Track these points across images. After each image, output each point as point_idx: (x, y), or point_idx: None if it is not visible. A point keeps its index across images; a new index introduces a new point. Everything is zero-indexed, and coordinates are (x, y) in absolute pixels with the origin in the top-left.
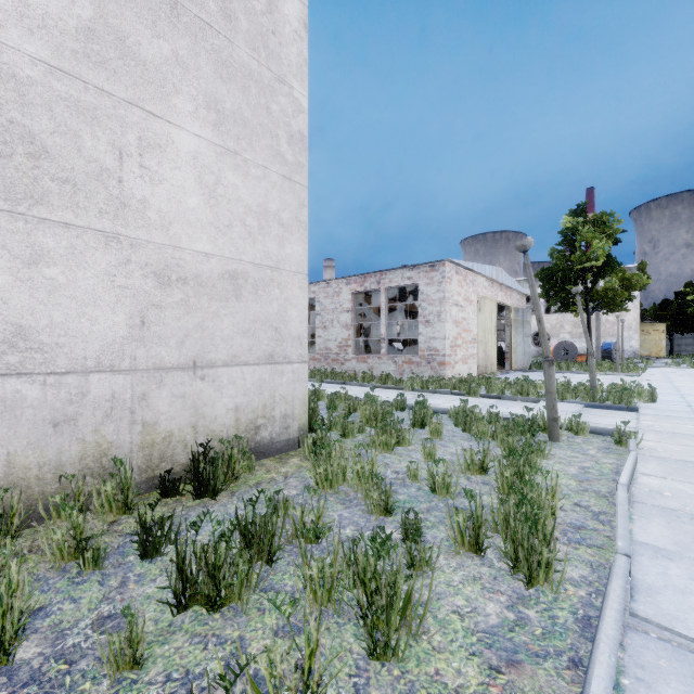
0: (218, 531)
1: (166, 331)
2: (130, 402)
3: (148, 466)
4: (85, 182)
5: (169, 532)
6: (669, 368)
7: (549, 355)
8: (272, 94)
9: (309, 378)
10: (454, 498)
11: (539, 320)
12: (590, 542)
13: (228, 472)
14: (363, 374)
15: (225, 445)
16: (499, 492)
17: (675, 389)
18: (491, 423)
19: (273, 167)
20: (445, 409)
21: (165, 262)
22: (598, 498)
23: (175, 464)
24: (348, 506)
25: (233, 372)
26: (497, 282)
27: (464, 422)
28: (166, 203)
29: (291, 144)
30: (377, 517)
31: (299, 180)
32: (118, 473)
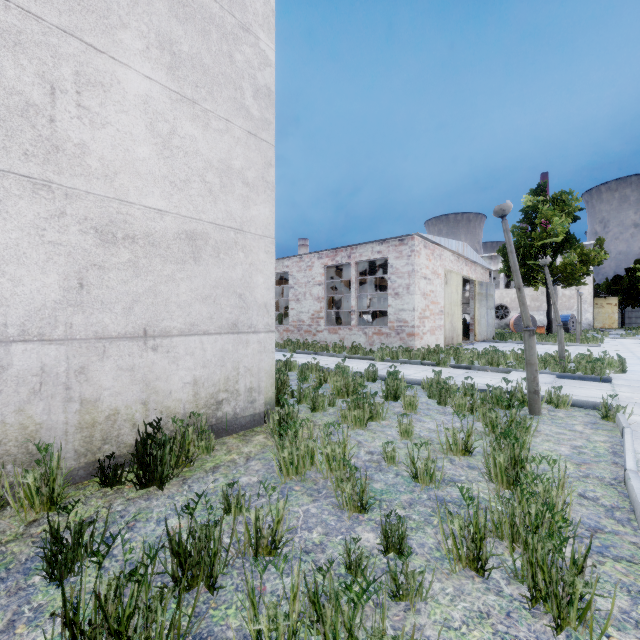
0: (156, 536)
1: (110, 295)
2: (65, 377)
3: (87, 450)
4: (5, 117)
5: (90, 542)
6: (625, 339)
7: (529, 324)
8: (236, 43)
9: (282, 349)
10: (439, 487)
11: (519, 288)
12: (615, 553)
13: (181, 454)
14: (335, 345)
15: (177, 424)
16: (489, 479)
17: (638, 360)
18: (466, 395)
19: (237, 121)
20: (417, 380)
21: (109, 217)
22: (604, 486)
23: (121, 446)
24: (316, 499)
25: (191, 342)
26: (462, 257)
27: (439, 394)
28: (110, 150)
29: (256, 99)
30: (350, 515)
31: (266, 138)
32: (49, 459)
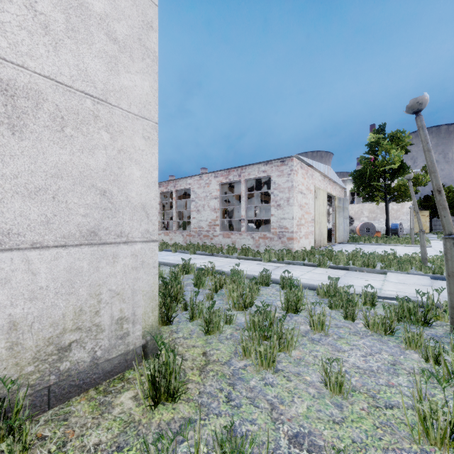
0: None
1: None
2: None
3: None
4: None
5: None
6: (441, 241)
7: (453, 231)
8: None
9: (184, 251)
10: None
11: (439, 190)
12: None
13: None
14: (228, 247)
15: None
16: None
17: None
18: (366, 303)
19: None
20: (309, 284)
21: None
22: None
23: None
24: None
25: (3, 261)
26: (327, 177)
27: (346, 307)
28: None
29: None
30: None
31: None
32: None
